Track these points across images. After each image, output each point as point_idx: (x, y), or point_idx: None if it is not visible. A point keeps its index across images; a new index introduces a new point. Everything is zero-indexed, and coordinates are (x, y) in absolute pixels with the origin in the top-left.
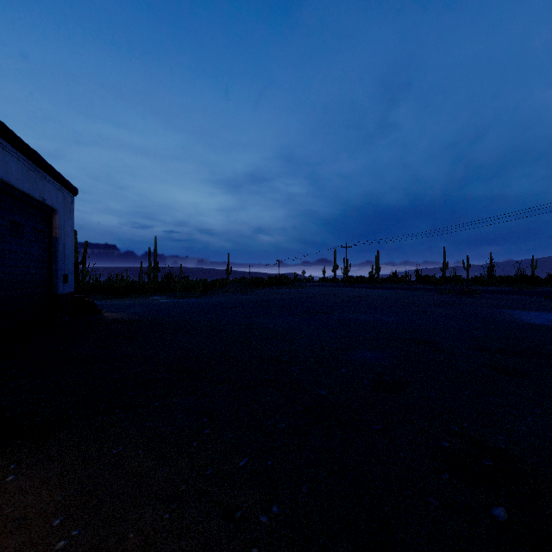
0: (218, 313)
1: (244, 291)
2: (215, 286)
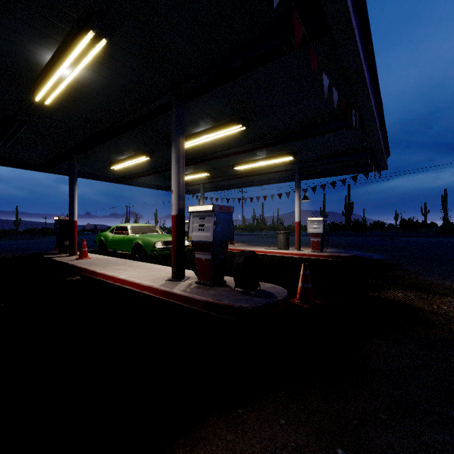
0: (3, 246)
1: (29, 237)
2: (0, 236)
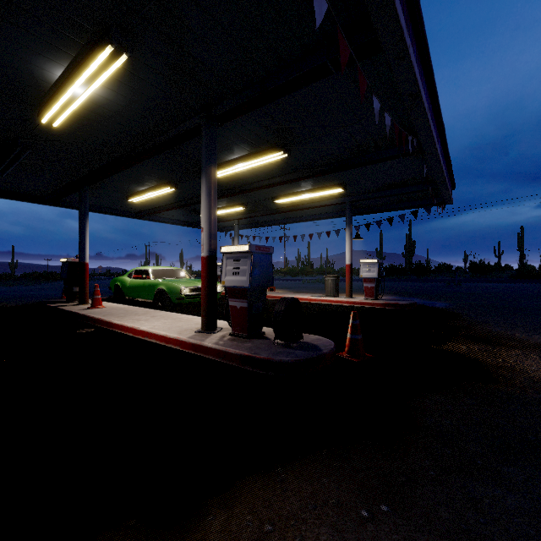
0: None
1: (29, 283)
2: None
